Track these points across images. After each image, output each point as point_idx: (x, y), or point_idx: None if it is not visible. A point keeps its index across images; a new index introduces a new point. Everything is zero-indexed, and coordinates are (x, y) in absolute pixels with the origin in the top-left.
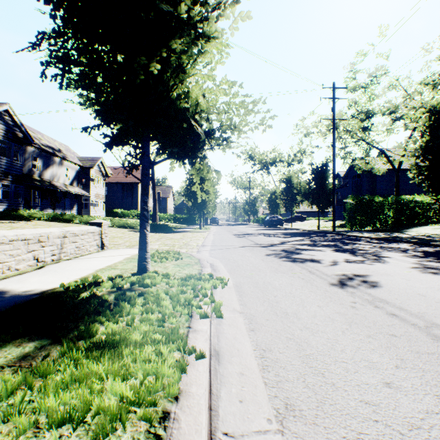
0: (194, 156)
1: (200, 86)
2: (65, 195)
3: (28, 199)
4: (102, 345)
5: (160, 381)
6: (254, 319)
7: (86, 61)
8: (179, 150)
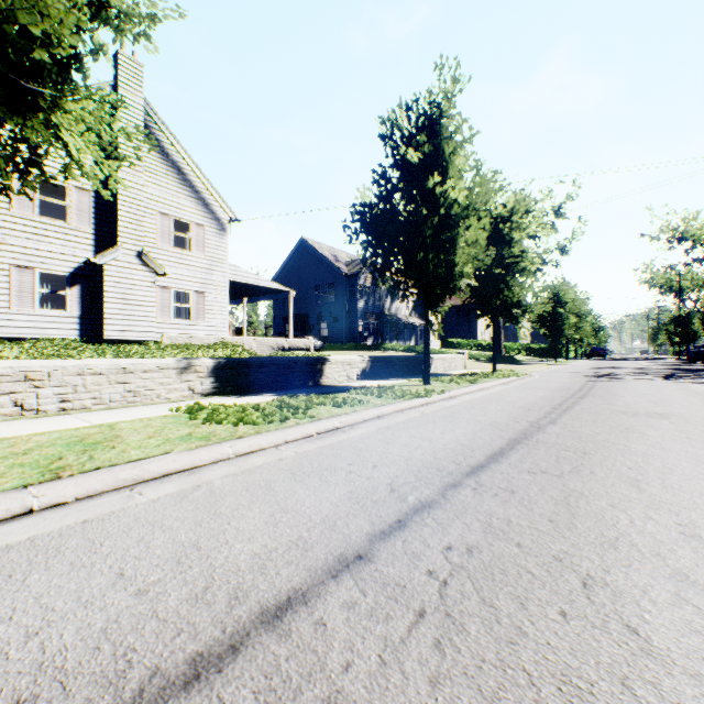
0: (516, 321)
1: (517, 296)
2: (405, 327)
3: (381, 333)
4: (487, 375)
5: (499, 377)
6: (530, 381)
7: (474, 298)
8: (508, 323)
